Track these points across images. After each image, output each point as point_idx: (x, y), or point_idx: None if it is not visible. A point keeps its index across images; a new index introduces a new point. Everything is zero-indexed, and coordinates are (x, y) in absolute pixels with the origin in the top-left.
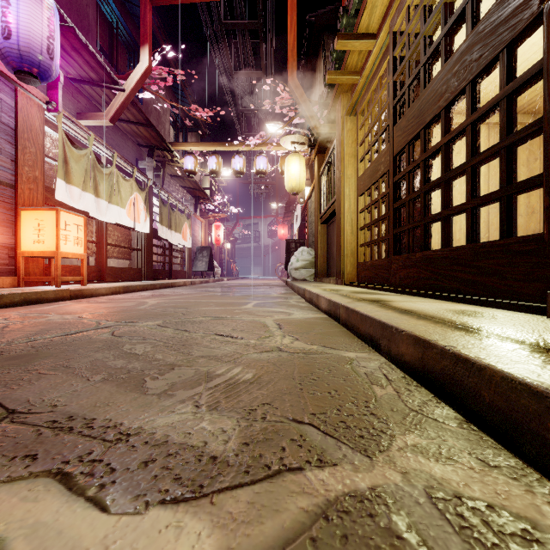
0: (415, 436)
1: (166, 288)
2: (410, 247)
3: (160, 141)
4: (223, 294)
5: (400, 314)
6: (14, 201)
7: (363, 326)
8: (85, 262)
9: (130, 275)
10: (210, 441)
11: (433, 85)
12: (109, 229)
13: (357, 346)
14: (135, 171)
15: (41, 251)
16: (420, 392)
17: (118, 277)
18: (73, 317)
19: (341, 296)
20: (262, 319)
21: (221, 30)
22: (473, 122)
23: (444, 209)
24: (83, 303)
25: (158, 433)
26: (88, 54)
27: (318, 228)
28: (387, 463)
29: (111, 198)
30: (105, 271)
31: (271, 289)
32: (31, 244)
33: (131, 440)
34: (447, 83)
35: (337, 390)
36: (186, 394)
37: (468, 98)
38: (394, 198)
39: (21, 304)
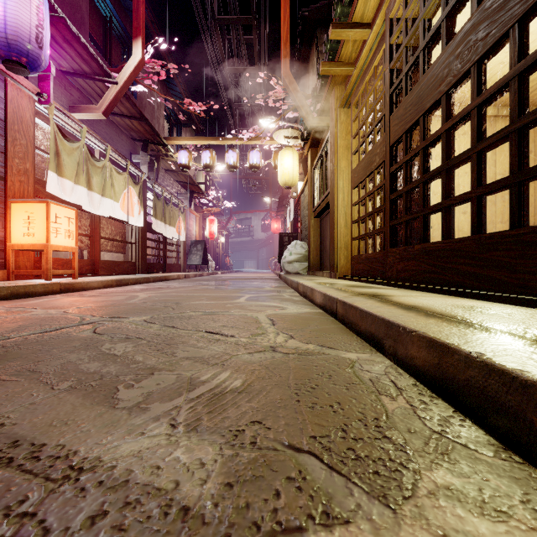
0: (445, 471)
1: (159, 281)
2: (407, 240)
3: (154, 135)
4: (216, 287)
5: (404, 310)
6: (3, 193)
7: (363, 324)
8: (77, 255)
9: (124, 268)
10: (183, 480)
11: (433, 69)
12: (103, 223)
13: (357, 346)
14: (129, 165)
15: (31, 244)
16: (438, 405)
17: (111, 270)
18: (58, 312)
19: (337, 290)
20: (254, 314)
21: (214, 25)
22: (479, 105)
23: (446, 199)
24: (73, 297)
25: (118, 467)
26: (80, 46)
27: (311, 221)
28: (416, 519)
29: (104, 192)
30: (98, 264)
31: (264, 282)
32: (21, 237)
33: (81, 479)
34: (449, 66)
35: (340, 402)
36: (163, 407)
37: (473, 80)
38: (391, 190)
39: (8, 298)
